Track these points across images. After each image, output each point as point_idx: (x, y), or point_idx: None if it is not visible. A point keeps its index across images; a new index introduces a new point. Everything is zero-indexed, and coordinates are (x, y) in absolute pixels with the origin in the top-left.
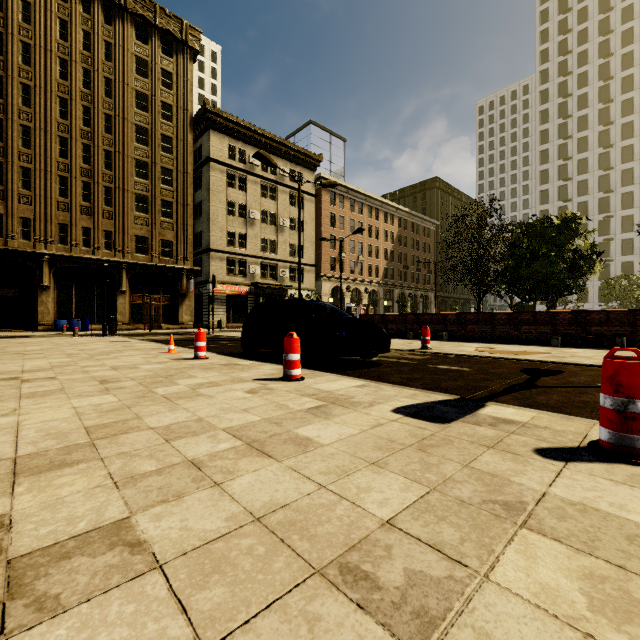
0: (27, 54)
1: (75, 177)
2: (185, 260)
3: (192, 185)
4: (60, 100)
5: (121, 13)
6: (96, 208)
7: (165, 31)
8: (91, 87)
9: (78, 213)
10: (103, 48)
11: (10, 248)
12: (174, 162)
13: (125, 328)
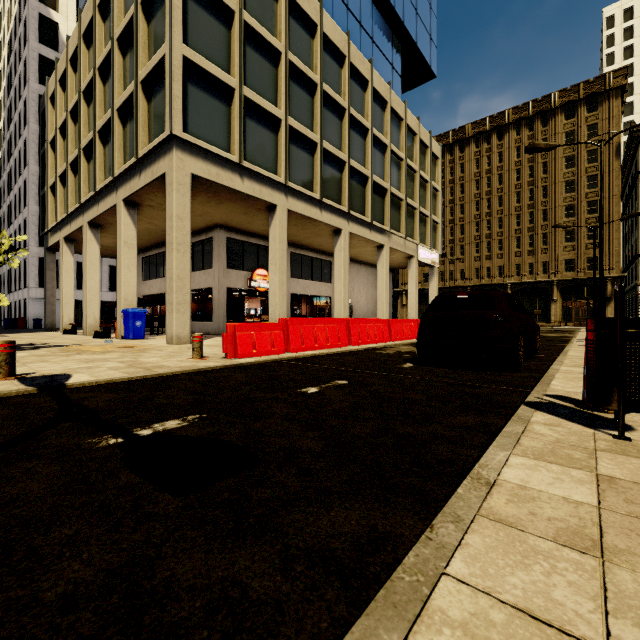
0: (500, 179)
1: (524, 235)
2: (610, 269)
3: (618, 204)
4: (516, 194)
5: (553, 112)
6: (536, 249)
7: (589, 95)
8: (533, 175)
9: (525, 256)
10: None
11: (492, 283)
12: (598, 193)
13: (556, 325)
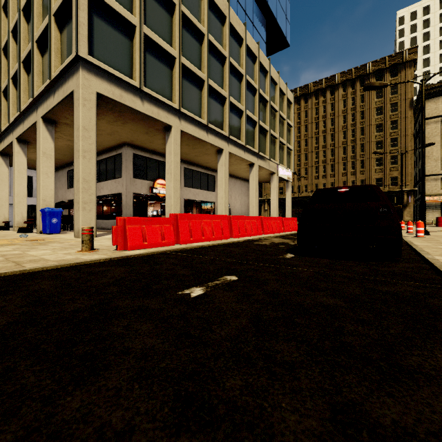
0: (332, 122)
1: (348, 161)
2: (406, 185)
3: (411, 140)
4: (343, 132)
5: (368, 76)
6: (356, 171)
7: (392, 65)
8: (354, 120)
9: (349, 175)
10: (360, 99)
11: None
12: (398, 132)
13: None
